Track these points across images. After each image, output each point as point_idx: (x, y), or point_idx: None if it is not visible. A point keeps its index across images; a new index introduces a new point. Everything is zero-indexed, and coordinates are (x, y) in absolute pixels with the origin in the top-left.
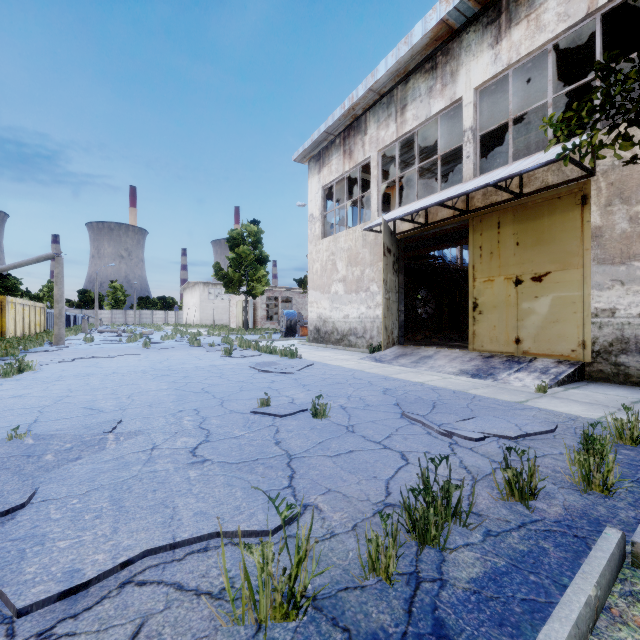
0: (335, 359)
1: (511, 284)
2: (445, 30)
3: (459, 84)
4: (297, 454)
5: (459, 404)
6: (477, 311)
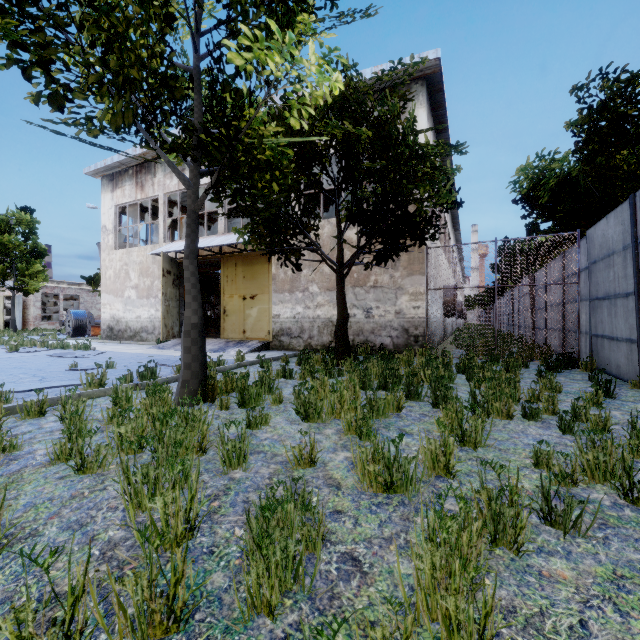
0: (126, 349)
1: (241, 300)
2: None
3: None
4: (99, 376)
5: None
6: (226, 315)
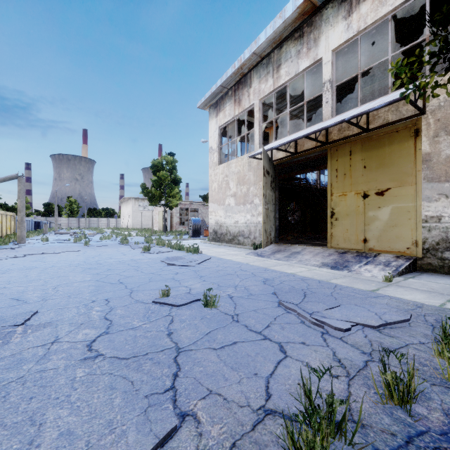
0: (227, 254)
1: (360, 197)
2: (310, 7)
3: (320, 47)
4: (185, 347)
5: (325, 293)
6: (334, 218)
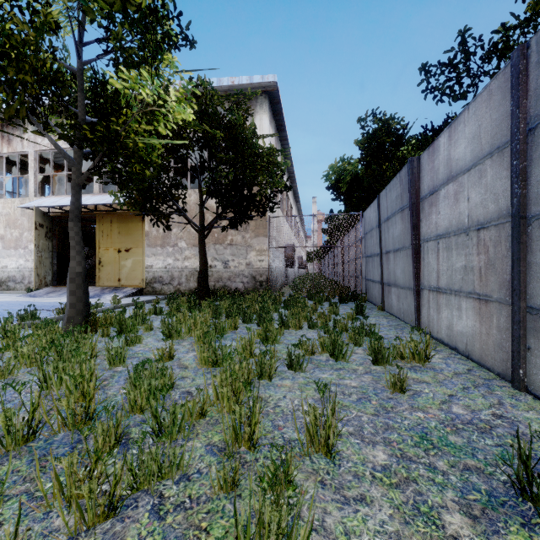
0: None
1: (117, 252)
2: None
3: None
4: None
5: None
6: (101, 265)
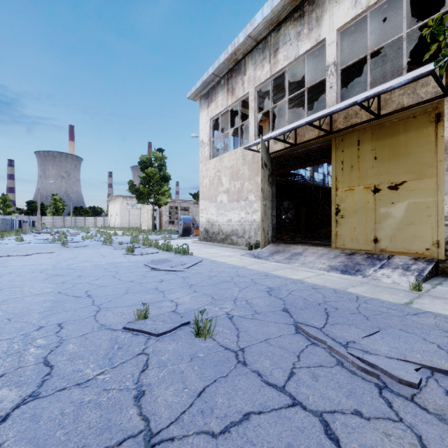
0: (220, 256)
1: (370, 192)
2: None
3: (323, 27)
4: (162, 432)
5: (349, 308)
6: (339, 215)
